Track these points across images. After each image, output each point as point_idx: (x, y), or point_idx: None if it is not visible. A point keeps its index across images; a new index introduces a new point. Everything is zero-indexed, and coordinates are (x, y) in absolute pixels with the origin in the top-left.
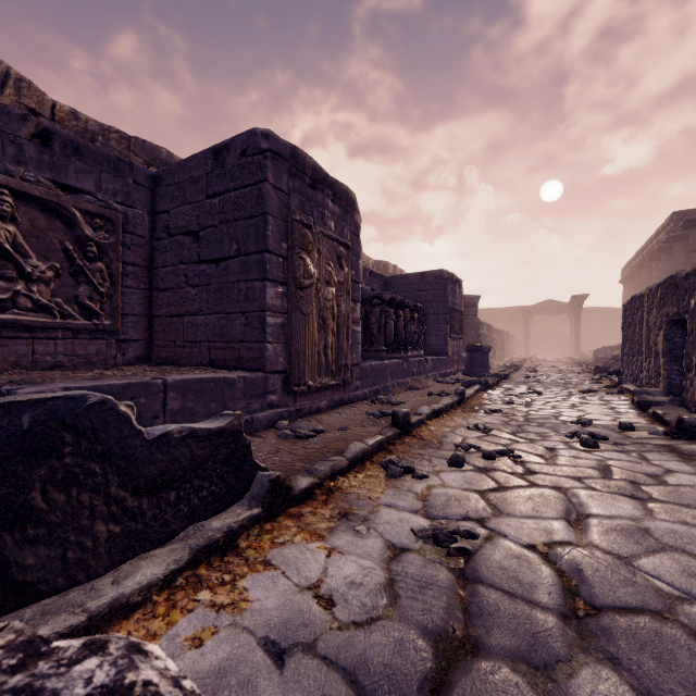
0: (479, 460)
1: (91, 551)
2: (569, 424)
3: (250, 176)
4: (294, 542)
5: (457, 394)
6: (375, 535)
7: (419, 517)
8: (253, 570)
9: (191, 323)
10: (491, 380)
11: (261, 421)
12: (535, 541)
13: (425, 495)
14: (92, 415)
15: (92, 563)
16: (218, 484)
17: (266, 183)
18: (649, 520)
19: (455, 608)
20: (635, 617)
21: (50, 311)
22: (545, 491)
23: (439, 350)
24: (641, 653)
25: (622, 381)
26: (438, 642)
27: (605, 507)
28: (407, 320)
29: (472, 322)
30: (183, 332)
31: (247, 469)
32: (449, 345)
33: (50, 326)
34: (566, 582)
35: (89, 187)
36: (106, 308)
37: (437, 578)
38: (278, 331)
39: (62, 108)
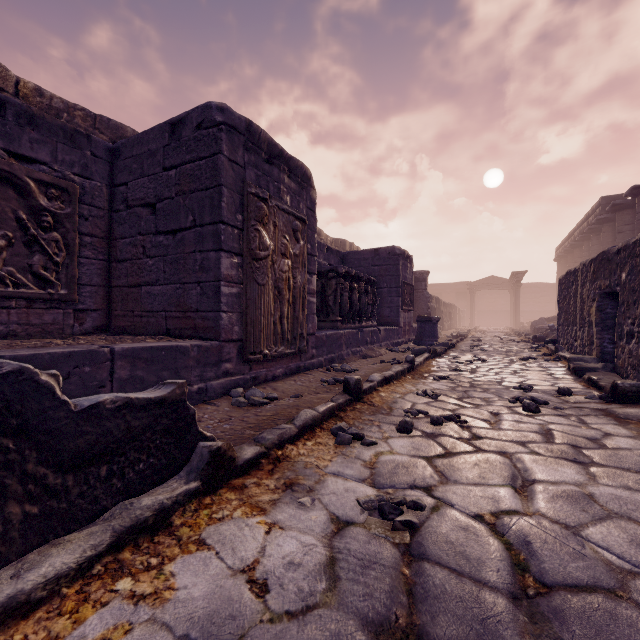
0: (427, 426)
1: (1, 536)
2: (511, 390)
3: (205, 149)
4: (233, 517)
5: (407, 361)
6: (320, 507)
7: (366, 486)
8: (185, 551)
9: (149, 293)
10: (439, 348)
11: (215, 389)
12: (482, 510)
13: (373, 462)
14: (5, 386)
15: (2, 549)
16: (157, 456)
17: (221, 155)
18: (593, 485)
19: (398, 591)
20: (588, 596)
21: (1, 280)
22: (491, 456)
23: (392, 321)
24: (597, 639)
25: (558, 349)
26: (379, 634)
27: (549, 472)
28: (361, 292)
29: (422, 295)
30: (140, 302)
31: (190, 439)
32: (401, 316)
33: (1, 295)
34: (514, 556)
35: (45, 157)
36: (61, 278)
37: (381, 555)
38: (234, 300)
39: (26, 84)
